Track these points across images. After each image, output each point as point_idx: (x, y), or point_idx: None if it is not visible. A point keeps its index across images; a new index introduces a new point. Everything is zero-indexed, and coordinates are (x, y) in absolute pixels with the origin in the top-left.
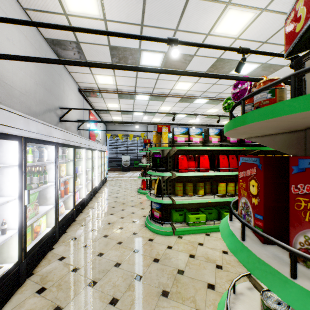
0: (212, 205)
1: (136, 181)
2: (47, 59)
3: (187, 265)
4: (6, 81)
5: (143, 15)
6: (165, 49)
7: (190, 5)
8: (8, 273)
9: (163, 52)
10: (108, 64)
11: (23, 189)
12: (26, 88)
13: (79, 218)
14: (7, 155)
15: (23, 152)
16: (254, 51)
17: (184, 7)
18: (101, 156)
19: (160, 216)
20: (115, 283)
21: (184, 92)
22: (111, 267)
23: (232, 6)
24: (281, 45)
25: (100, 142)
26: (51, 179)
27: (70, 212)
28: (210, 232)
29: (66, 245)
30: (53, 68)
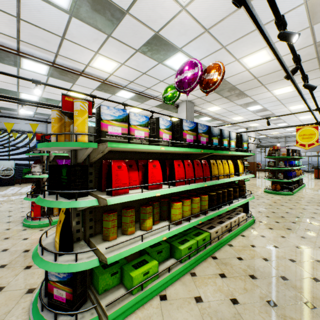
0: None
1: (24, 203)
2: None
3: None
4: None
5: None
6: None
7: None
8: None
9: None
10: None
11: None
12: None
13: None
14: None
15: None
16: None
17: None
18: None
19: (68, 297)
20: None
21: (106, 76)
22: None
23: None
24: (218, 43)
25: None
26: None
27: None
28: (166, 289)
29: None
30: None
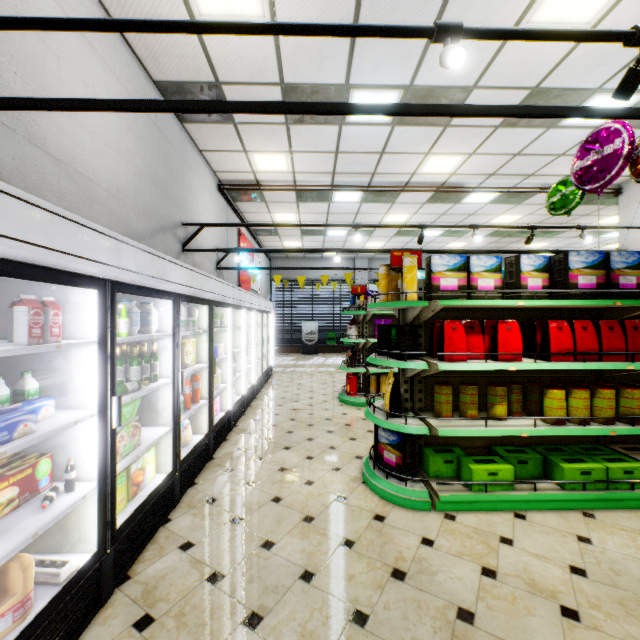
0: (524, 440)
1: (334, 376)
2: (156, 102)
3: (480, 597)
4: (81, 169)
5: (358, 2)
6: (406, 78)
7: None
8: (77, 579)
9: (400, 86)
10: (289, 103)
11: (108, 394)
12: (119, 185)
13: (220, 452)
14: (77, 321)
15: (107, 313)
16: None
17: None
18: (262, 322)
19: (398, 461)
20: (304, 626)
21: (442, 180)
22: (292, 580)
23: None
24: None
25: (259, 293)
26: (166, 371)
27: (204, 440)
28: (527, 511)
29: (194, 514)
30: (170, 143)
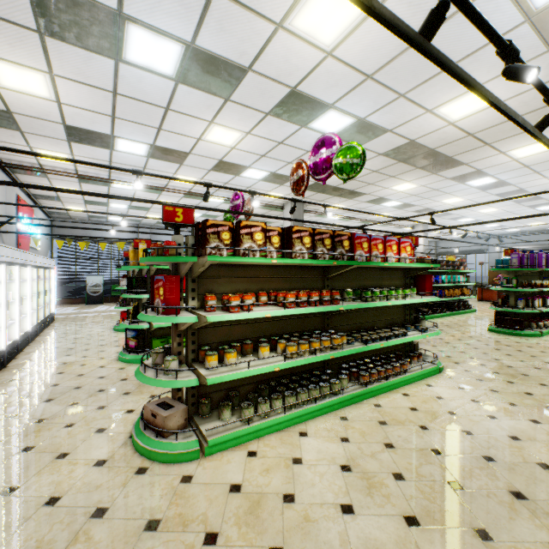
0: None
1: (114, 317)
2: None
3: None
4: None
5: (114, 110)
6: (150, 141)
7: (171, 114)
8: None
9: (147, 143)
10: (68, 189)
11: None
12: None
13: (12, 364)
14: None
15: None
16: (217, 186)
17: (164, 114)
18: (45, 276)
19: (136, 344)
20: (75, 396)
21: (189, 187)
22: (70, 390)
23: (216, 124)
24: (281, 161)
25: (39, 250)
26: None
27: (1, 353)
28: None
29: (2, 386)
30: None
